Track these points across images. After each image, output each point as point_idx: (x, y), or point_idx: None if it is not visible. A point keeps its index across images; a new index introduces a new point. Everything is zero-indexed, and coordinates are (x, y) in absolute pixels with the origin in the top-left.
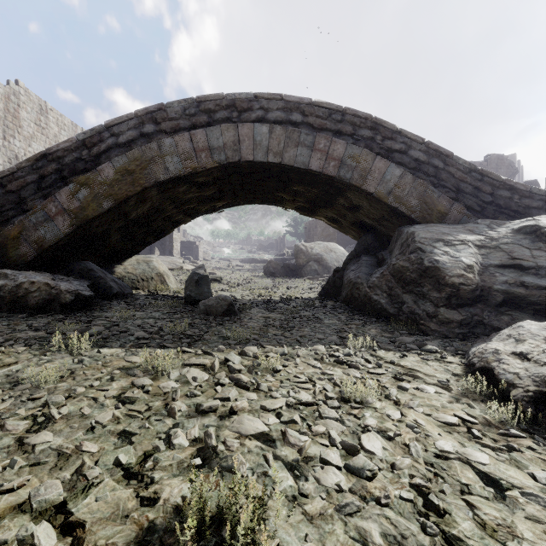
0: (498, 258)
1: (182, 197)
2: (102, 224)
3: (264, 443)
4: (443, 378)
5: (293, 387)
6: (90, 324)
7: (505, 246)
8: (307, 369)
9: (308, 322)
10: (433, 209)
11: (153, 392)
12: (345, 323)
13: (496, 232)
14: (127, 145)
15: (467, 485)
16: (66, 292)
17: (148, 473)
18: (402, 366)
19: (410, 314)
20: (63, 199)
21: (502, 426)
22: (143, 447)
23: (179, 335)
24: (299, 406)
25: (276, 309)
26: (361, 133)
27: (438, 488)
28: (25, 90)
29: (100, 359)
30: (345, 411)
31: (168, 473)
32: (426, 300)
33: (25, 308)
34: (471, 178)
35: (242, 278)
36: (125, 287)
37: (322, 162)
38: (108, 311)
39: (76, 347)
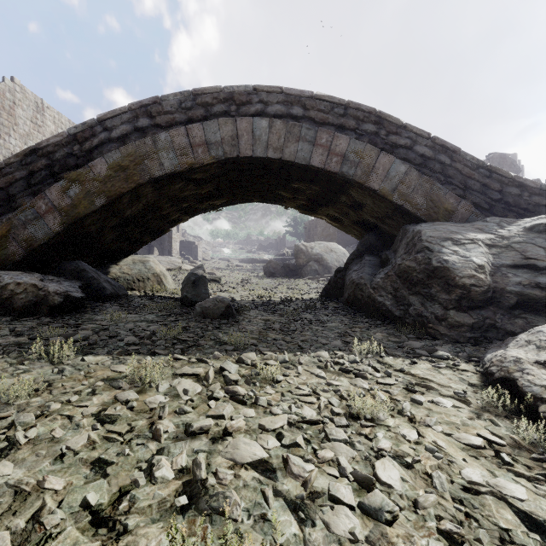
0: (510, 258)
1: (179, 195)
2: (95, 223)
3: (263, 473)
4: (459, 389)
5: (296, 401)
6: (77, 328)
7: (517, 246)
8: (310, 379)
9: (310, 324)
10: (440, 207)
11: (138, 408)
12: (349, 326)
13: (507, 230)
14: (120, 140)
15: (506, 529)
16: (55, 293)
17: (122, 517)
18: (413, 375)
19: (417, 317)
20: (53, 196)
21: (534, 448)
22: (119, 481)
23: (172, 340)
24: (303, 424)
25: (276, 311)
26: (364, 128)
27: (473, 535)
28: (20, 87)
29: (83, 368)
30: (354, 431)
31: (146, 517)
32: (434, 302)
33: (10, 310)
34: (479, 175)
35: (242, 278)
36: (120, 288)
37: (324, 158)
38: (99, 314)
39: (57, 355)
